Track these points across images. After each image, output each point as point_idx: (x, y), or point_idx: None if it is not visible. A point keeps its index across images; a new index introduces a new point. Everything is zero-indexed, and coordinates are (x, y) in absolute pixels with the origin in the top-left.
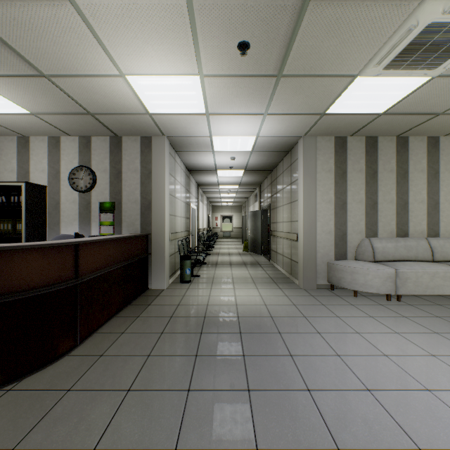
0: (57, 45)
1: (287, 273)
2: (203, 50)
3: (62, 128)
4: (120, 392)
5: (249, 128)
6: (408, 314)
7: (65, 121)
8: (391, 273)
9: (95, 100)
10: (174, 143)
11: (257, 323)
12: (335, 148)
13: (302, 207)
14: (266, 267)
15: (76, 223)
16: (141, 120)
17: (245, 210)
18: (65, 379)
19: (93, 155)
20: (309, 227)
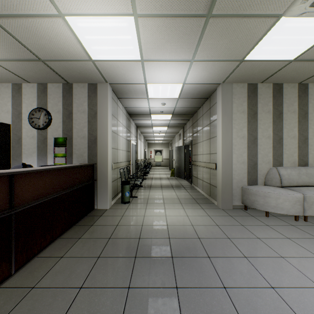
0: None
1: (206, 194)
2: None
3: (21, 75)
4: None
5: (177, 75)
6: None
7: (22, 69)
8: (299, 197)
9: (42, 45)
10: (115, 90)
11: (187, 246)
12: (248, 93)
13: (221, 141)
14: (189, 189)
15: (35, 155)
16: (86, 67)
17: (171, 146)
18: None
19: (48, 98)
20: (227, 158)
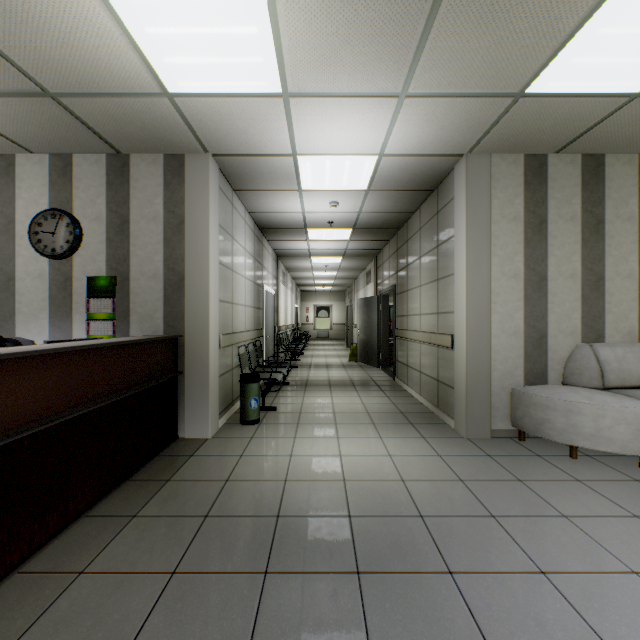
0: None
1: (429, 403)
2: None
3: (10, 133)
4: None
5: (367, 133)
6: None
7: (8, 117)
8: None
9: (46, 52)
10: (227, 170)
11: (394, 539)
12: (526, 177)
13: (465, 285)
14: (390, 391)
15: (45, 315)
16: (156, 113)
17: (350, 298)
18: None
19: (75, 189)
20: (478, 323)
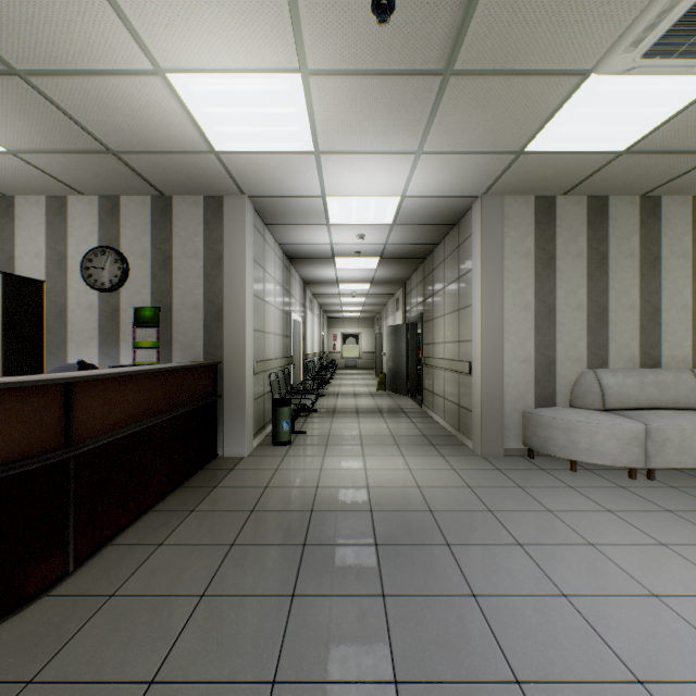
0: (27, 3)
1: (451, 427)
2: (306, 16)
3: (68, 180)
4: (133, 688)
5: (389, 180)
6: (673, 506)
7: (71, 168)
8: (637, 430)
9: (117, 124)
10: (261, 208)
11: (406, 525)
12: (536, 217)
13: (480, 316)
14: (416, 417)
15: (95, 344)
16: (202, 165)
17: (379, 324)
18: (28, 653)
19: (123, 227)
20: (492, 351)
